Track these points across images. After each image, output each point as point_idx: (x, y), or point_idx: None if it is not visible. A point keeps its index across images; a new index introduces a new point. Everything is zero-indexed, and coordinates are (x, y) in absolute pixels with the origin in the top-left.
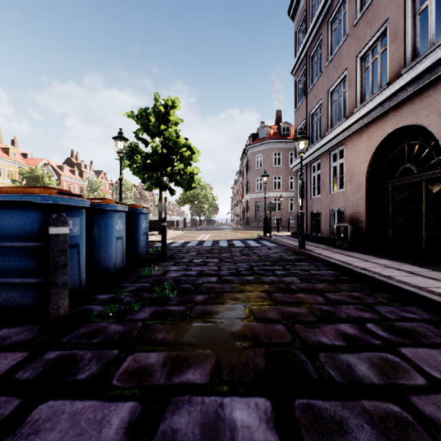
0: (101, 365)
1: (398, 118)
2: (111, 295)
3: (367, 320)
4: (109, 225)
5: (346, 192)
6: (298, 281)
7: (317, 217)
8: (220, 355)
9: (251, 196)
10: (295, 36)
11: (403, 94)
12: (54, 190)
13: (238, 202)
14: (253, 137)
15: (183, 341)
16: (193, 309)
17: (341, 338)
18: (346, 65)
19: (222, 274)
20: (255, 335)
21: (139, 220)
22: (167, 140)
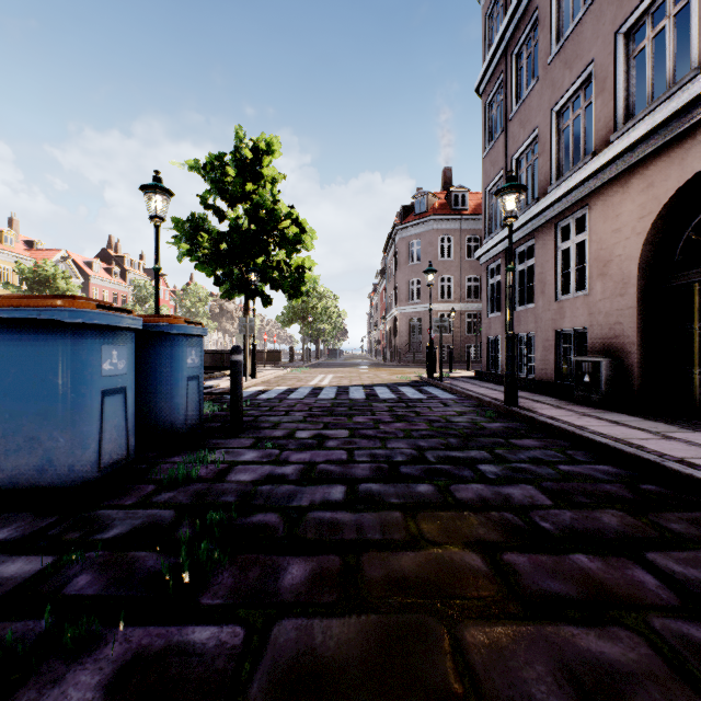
0: None
1: None
2: (46, 564)
3: None
4: (80, 362)
5: (591, 296)
6: (546, 500)
7: (527, 344)
8: None
9: (401, 309)
10: (484, 25)
11: None
12: None
13: (379, 321)
14: (405, 212)
15: None
16: (266, 641)
17: None
18: (593, 54)
19: (357, 475)
20: None
21: (178, 350)
22: (257, 209)
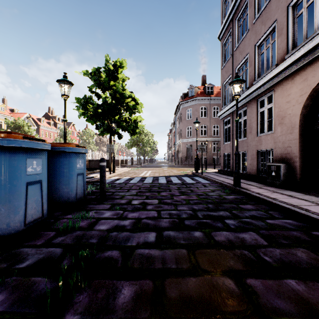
0: None
1: None
2: None
3: None
4: (13, 167)
5: (275, 134)
6: (264, 242)
7: (243, 157)
8: None
9: (183, 140)
10: (222, 7)
11: None
12: None
13: (172, 146)
14: (184, 95)
15: None
16: None
17: None
18: (276, 17)
19: (162, 226)
20: None
21: (72, 160)
22: (115, 93)
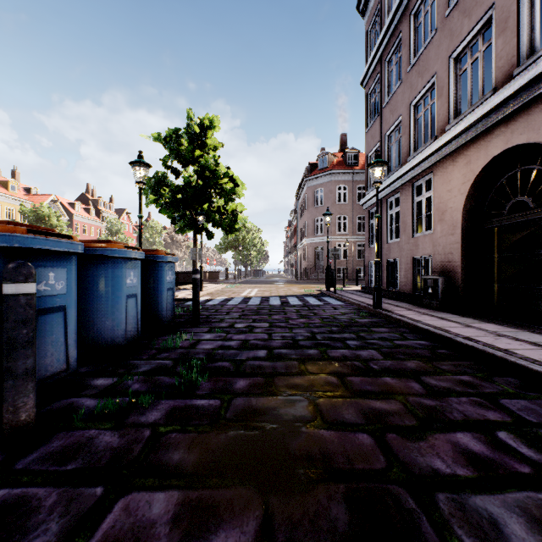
0: (67, 522)
1: (509, 135)
2: (114, 380)
3: (496, 424)
4: (116, 279)
5: (434, 235)
6: (380, 356)
7: (395, 267)
8: (271, 499)
9: (309, 240)
10: (367, 37)
11: (516, 101)
12: (23, 227)
13: (292, 249)
14: (311, 167)
15: (212, 467)
16: (230, 403)
17: (465, 461)
18: (435, 69)
19: (273, 346)
20: (326, 454)
21: (162, 272)
22: (203, 169)
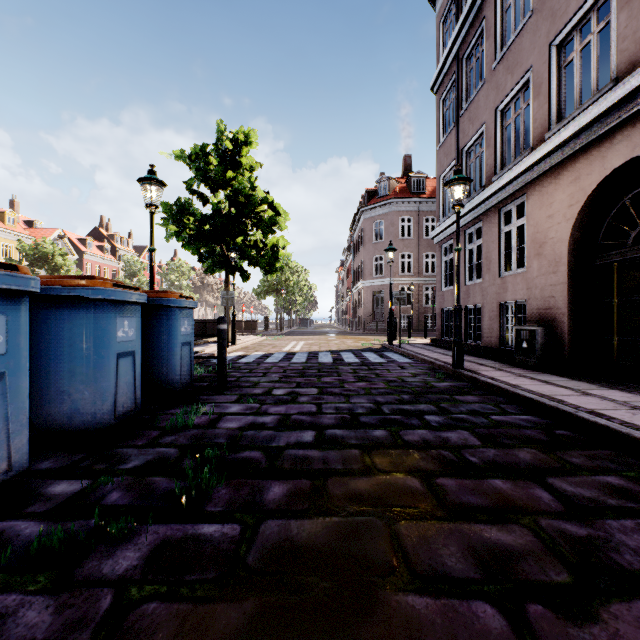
0: None
1: (636, 140)
2: (84, 485)
3: None
4: (100, 330)
5: (529, 273)
6: (477, 441)
7: (475, 315)
8: None
9: (366, 283)
10: (438, 31)
11: None
12: None
13: (346, 294)
14: (369, 195)
15: None
16: (257, 532)
17: None
18: (531, 62)
19: (324, 423)
20: None
21: (174, 320)
22: (237, 194)
